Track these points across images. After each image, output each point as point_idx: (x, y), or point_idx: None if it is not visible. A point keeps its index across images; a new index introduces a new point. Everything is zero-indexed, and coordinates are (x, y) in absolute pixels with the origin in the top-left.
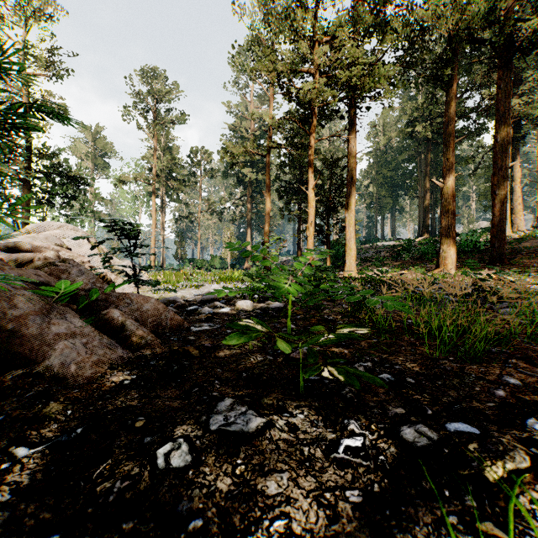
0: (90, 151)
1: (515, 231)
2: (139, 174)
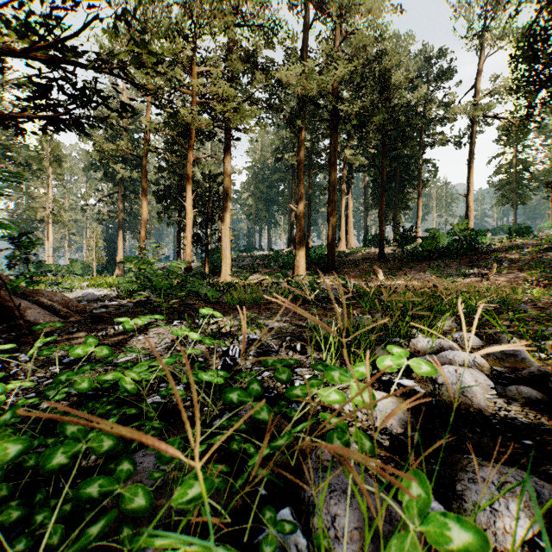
0: None
1: (350, 247)
2: None
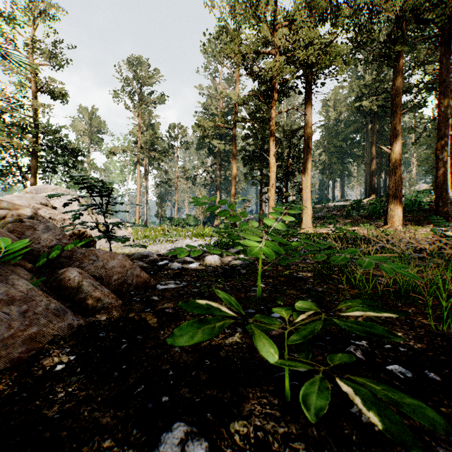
0: (87, 129)
1: None
2: (127, 146)
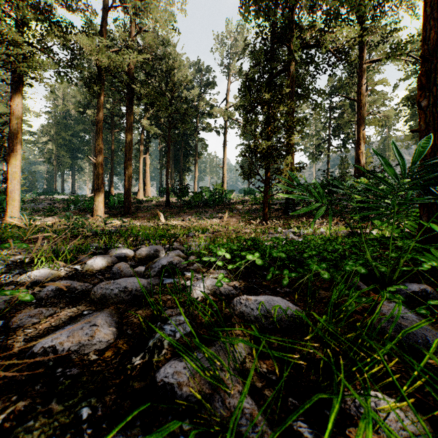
0: None
1: (147, 196)
2: None
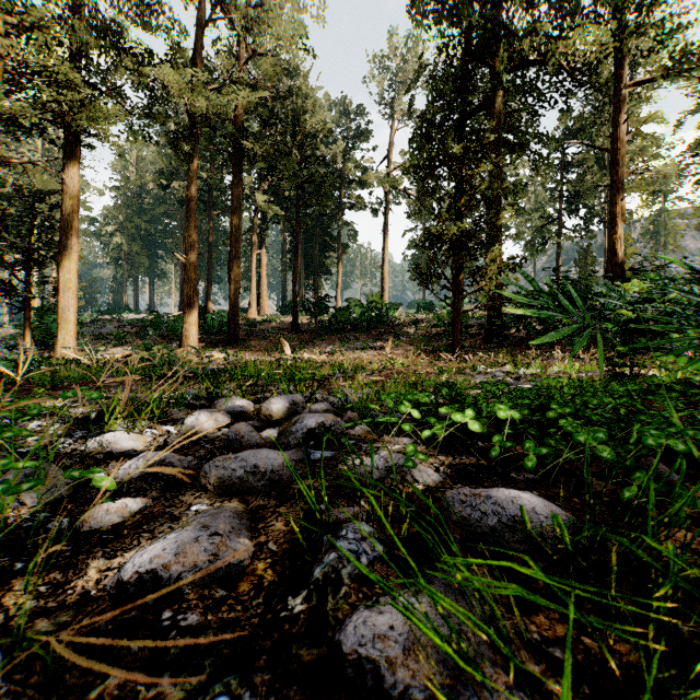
0: None
1: (263, 314)
2: None
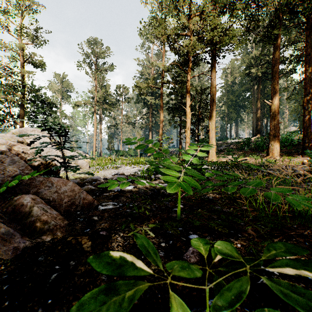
0: (59, 88)
1: None
2: (87, 101)
